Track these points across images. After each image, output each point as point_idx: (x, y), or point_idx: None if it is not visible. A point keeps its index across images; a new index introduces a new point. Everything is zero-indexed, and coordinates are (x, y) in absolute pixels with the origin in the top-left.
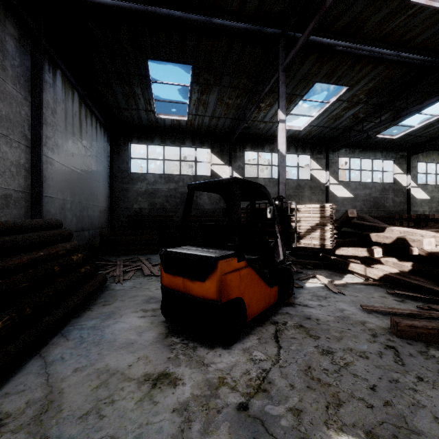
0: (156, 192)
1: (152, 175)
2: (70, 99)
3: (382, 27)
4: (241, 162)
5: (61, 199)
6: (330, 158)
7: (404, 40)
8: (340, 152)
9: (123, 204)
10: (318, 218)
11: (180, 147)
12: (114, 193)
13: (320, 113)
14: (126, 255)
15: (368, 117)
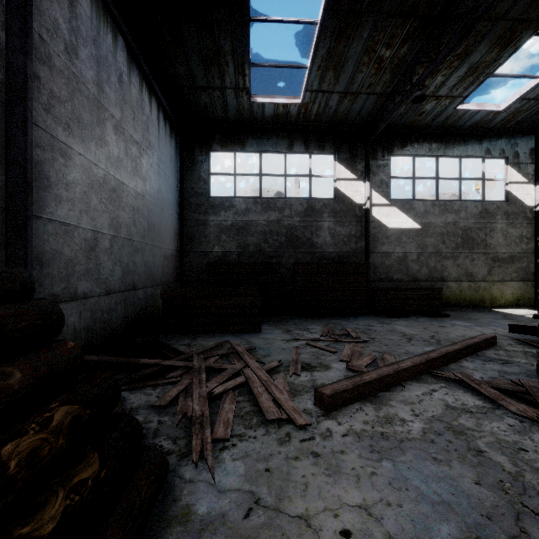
0: (249, 226)
1: (242, 200)
2: (109, 46)
3: None
4: (384, 174)
5: (89, 231)
6: None
7: None
8: None
9: (198, 245)
10: None
11: (285, 154)
12: (185, 228)
13: None
14: (206, 334)
15: None
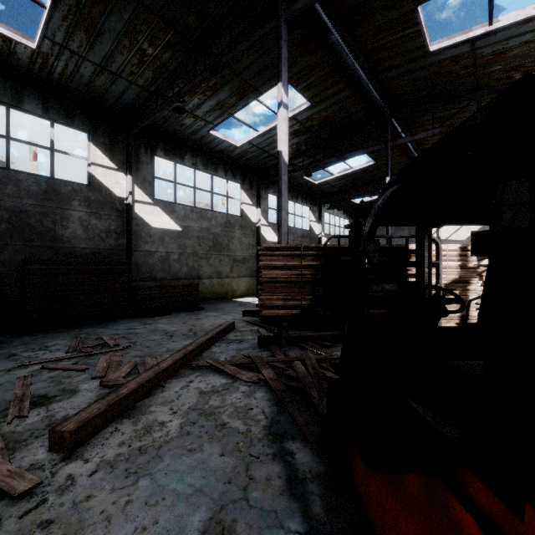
0: None
1: None
2: None
3: (379, 35)
4: (148, 172)
5: None
6: (261, 193)
7: (381, 68)
8: (270, 188)
9: None
10: (458, 269)
11: (7, 108)
12: None
13: (269, 129)
14: None
15: (309, 151)
